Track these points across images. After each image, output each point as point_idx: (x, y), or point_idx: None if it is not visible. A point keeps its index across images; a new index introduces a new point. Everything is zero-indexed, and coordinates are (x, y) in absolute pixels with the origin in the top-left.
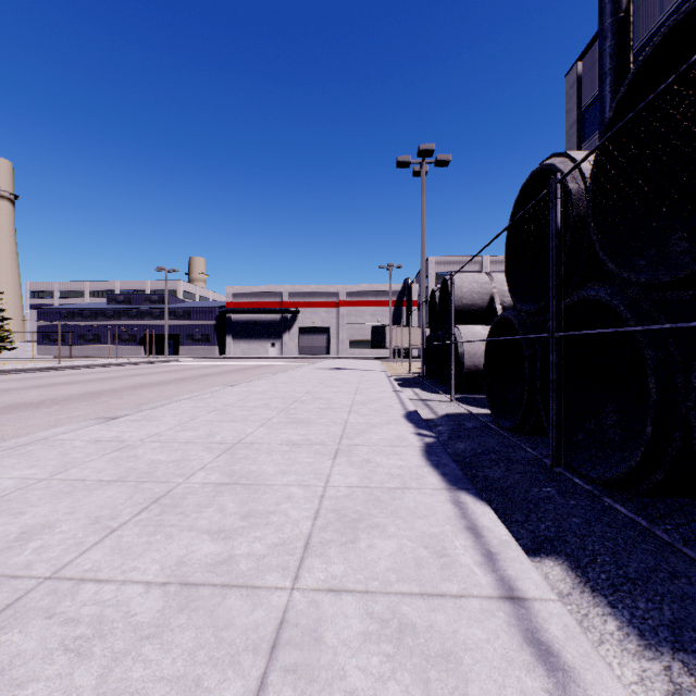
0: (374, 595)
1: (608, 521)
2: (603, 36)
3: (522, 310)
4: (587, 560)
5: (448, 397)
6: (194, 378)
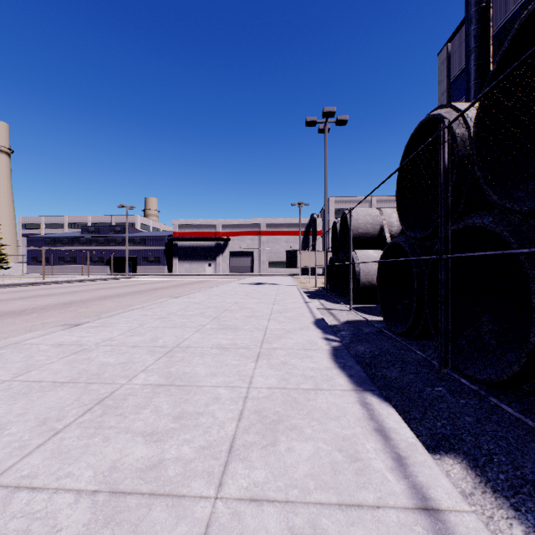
0: (294, 505)
1: (497, 420)
2: (468, 21)
3: (411, 236)
4: (484, 459)
5: (348, 307)
6: (146, 291)
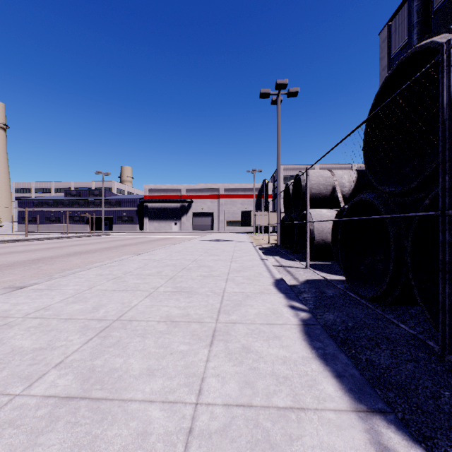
0: None
1: None
2: None
3: (386, 191)
4: None
5: (303, 264)
6: (115, 248)
